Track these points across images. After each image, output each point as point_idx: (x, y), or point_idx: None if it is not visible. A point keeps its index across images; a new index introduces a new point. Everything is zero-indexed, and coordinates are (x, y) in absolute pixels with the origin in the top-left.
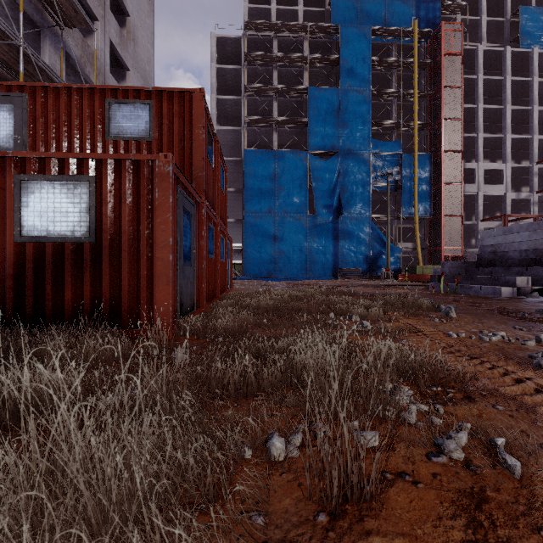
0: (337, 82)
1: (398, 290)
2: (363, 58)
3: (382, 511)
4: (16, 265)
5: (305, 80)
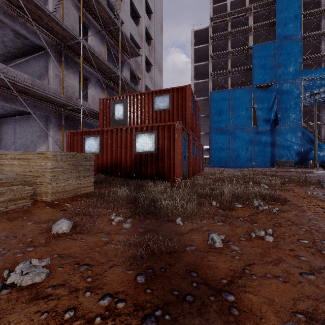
0: (274, 37)
1: (312, 174)
2: (295, 15)
3: (234, 211)
4: (134, 160)
5: (250, 41)
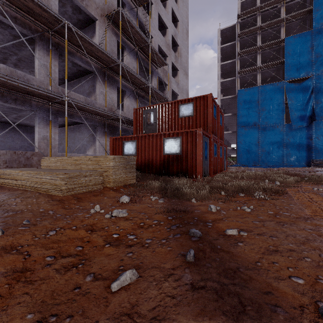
0: (311, 25)
1: None
2: None
3: (235, 198)
4: (163, 160)
5: (282, 33)
